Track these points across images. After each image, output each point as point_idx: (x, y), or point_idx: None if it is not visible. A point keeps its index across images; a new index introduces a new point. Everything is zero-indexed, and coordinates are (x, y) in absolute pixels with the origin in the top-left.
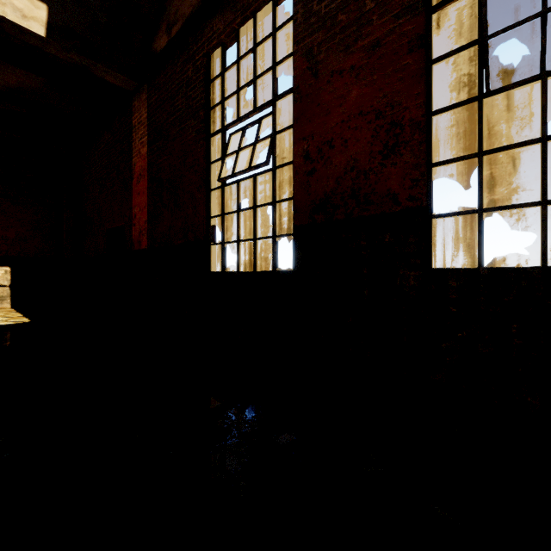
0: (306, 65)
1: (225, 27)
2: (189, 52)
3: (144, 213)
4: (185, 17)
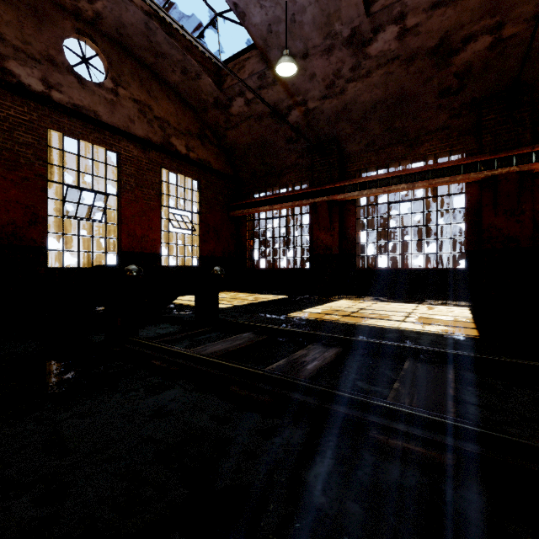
0: None
1: None
2: None
3: None
4: None
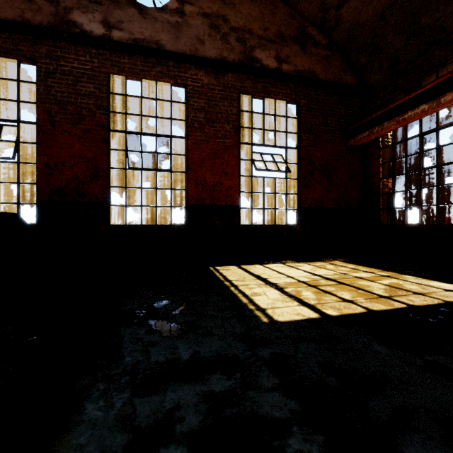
0: (47, 117)
1: None
2: None
3: None
4: None
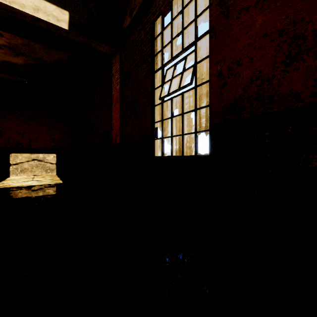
0: (219, 11)
1: (163, 2)
2: (142, 24)
3: (118, 123)
4: (140, 4)
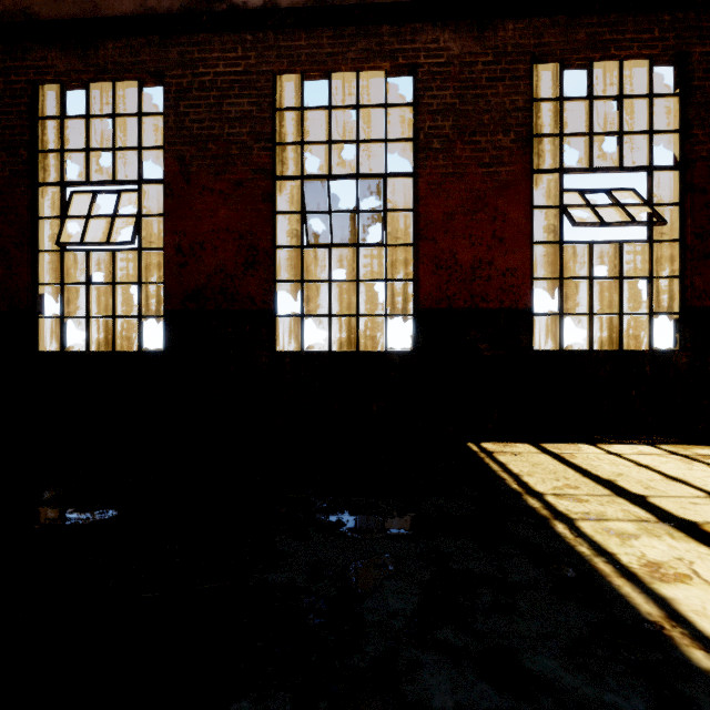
0: (178, 169)
1: (68, 70)
2: None
3: None
4: None
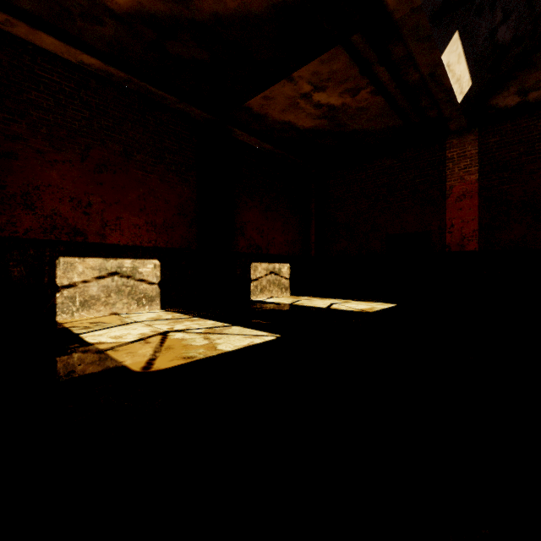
0: None
1: None
2: None
3: (471, 224)
4: None
